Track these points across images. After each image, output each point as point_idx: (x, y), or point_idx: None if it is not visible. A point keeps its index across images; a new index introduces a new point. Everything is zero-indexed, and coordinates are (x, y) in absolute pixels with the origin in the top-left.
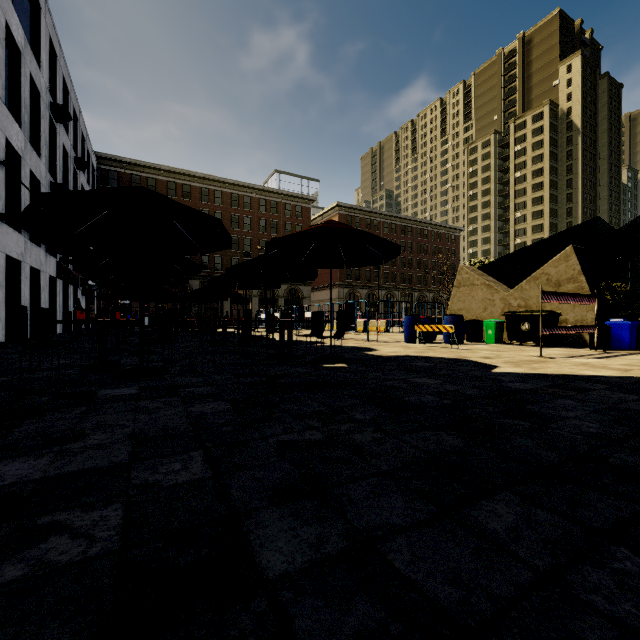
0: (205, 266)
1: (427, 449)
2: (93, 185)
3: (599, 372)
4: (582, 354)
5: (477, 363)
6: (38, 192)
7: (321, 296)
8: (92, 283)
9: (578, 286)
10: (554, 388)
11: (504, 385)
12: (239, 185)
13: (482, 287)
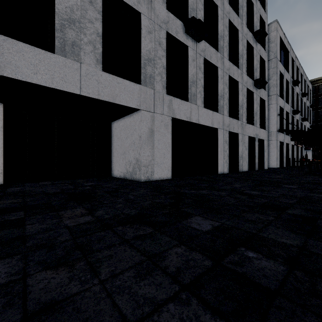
0: None
1: None
2: (310, 98)
3: None
4: None
5: None
6: (287, 116)
7: None
8: None
9: None
10: None
11: None
12: None
13: None
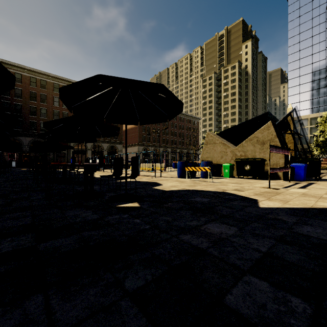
0: None
1: None
2: None
3: None
4: (287, 185)
5: (239, 196)
6: None
7: (128, 150)
8: None
9: (274, 144)
10: None
11: (301, 232)
12: None
13: (220, 144)
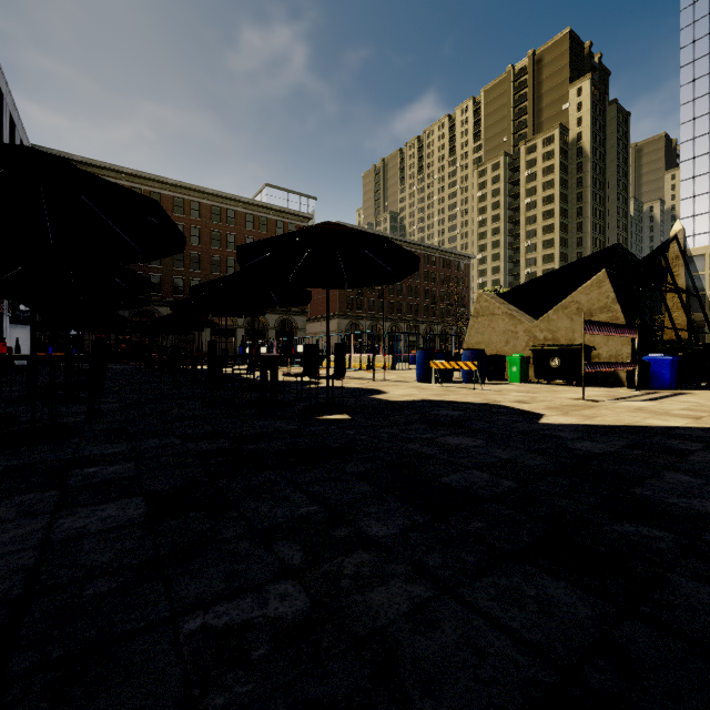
0: (179, 291)
1: (534, 639)
2: None
3: (669, 421)
4: (625, 395)
5: (515, 410)
6: None
7: (318, 328)
8: (25, 308)
9: (612, 316)
10: (640, 450)
11: (571, 446)
12: (221, 196)
13: (504, 317)
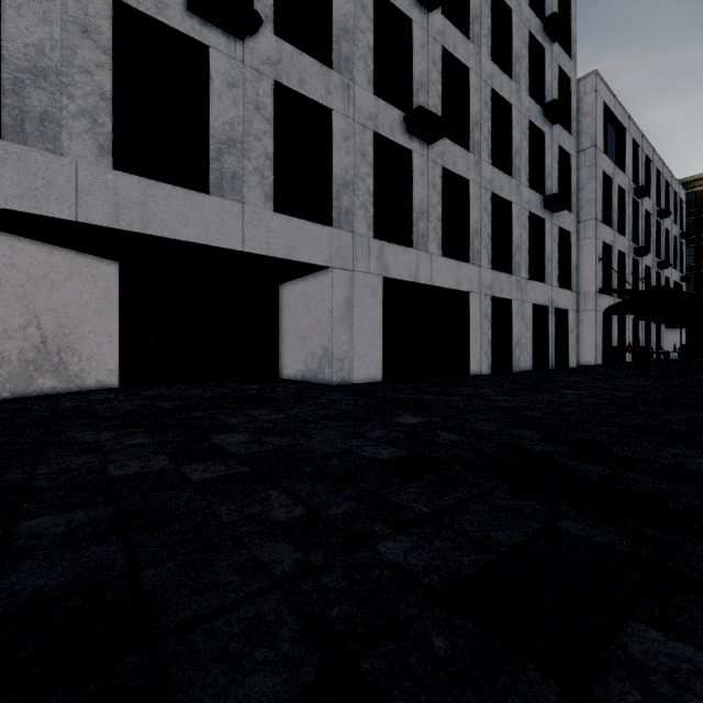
0: None
1: None
2: (681, 219)
3: None
4: None
5: None
6: (623, 261)
7: None
8: None
9: None
10: None
11: None
12: None
13: None
